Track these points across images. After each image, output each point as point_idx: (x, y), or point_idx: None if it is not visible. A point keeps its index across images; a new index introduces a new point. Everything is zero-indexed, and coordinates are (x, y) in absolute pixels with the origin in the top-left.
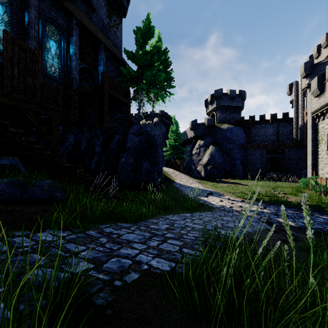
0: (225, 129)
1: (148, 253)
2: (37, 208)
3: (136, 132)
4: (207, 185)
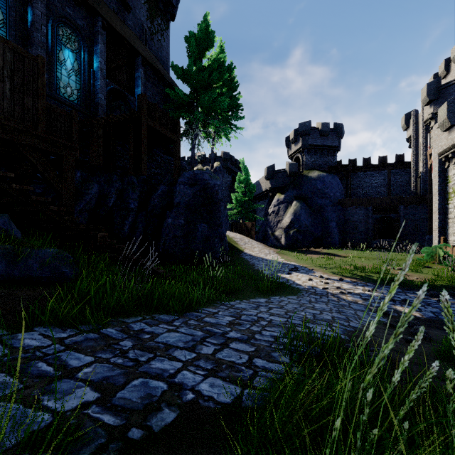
0: (315, 178)
1: (197, 369)
2: (29, 292)
3: (188, 181)
4: (290, 257)
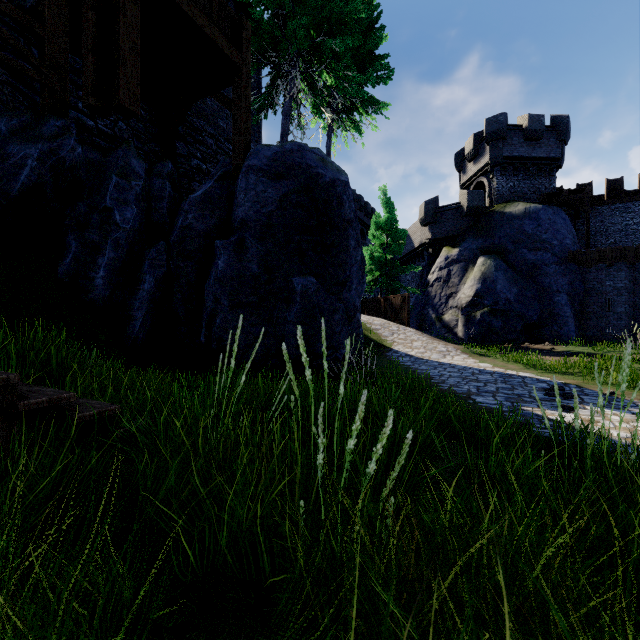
0: (519, 214)
1: None
2: None
3: (267, 166)
4: (500, 361)
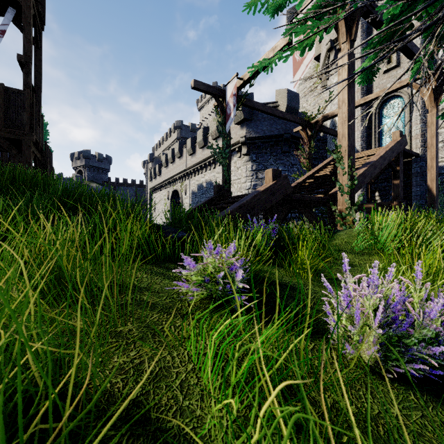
0: (95, 188)
1: None
2: None
3: None
4: None
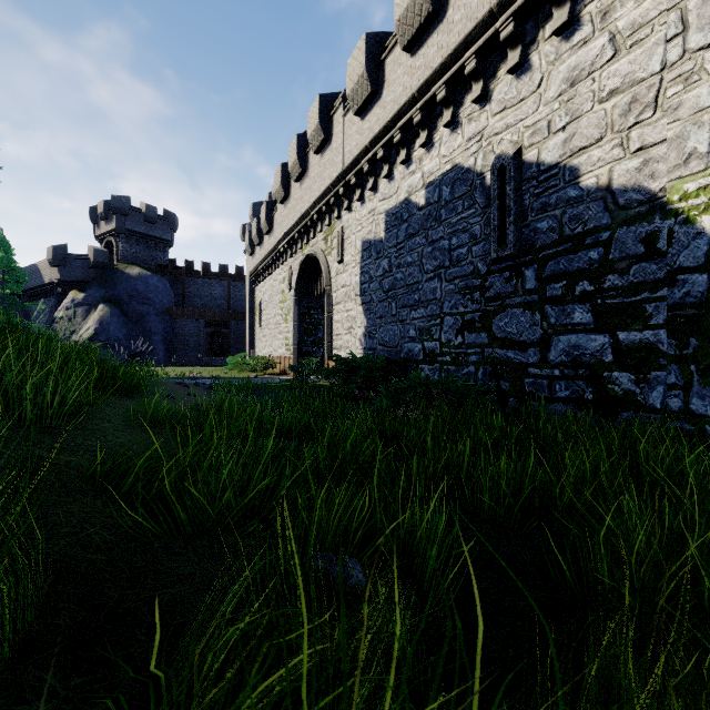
0: (135, 276)
1: None
2: None
3: None
4: None
